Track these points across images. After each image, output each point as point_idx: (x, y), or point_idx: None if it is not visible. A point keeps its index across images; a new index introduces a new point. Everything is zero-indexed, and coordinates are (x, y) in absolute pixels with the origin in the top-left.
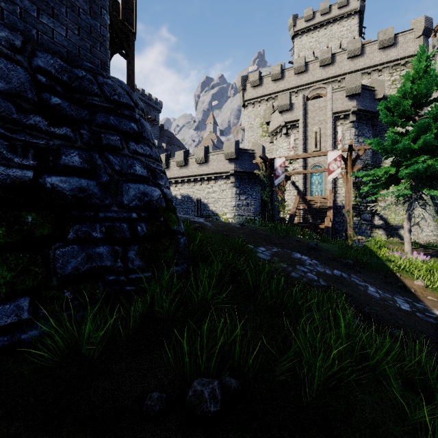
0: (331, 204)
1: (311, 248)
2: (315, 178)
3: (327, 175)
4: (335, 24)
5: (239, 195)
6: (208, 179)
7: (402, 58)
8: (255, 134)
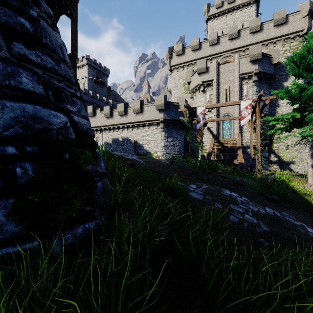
0: (240, 145)
1: (237, 183)
2: (226, 125)
3: (235, 122)
4: (238, 10)
5: (167, 138)
6: (143, 125)
7: (291, 33)
8: (179, 91)
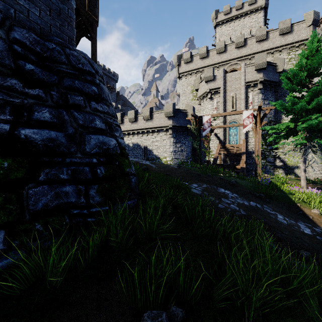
0: (244, 151)
1: (232, 184)
2: (232, 131)
3: (241, 129)
4: (246, 17)
5: (175, 143)
6: (152, 132)
7: (296, 42)
8: (187, 98)
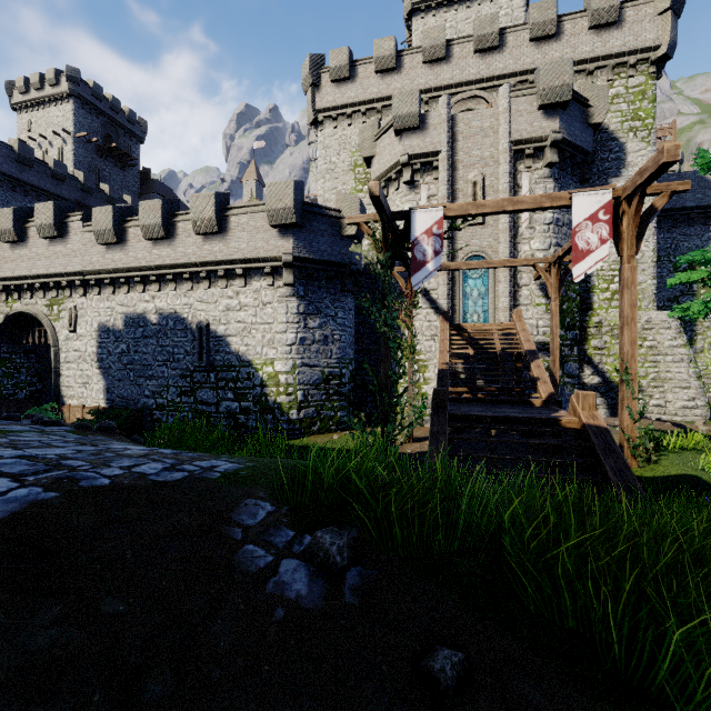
0: (533, 346)
1: None
2: (473, 285)
3: (499, 278)
4: (485, 1)
5: (304, 316)
6: (227, 275)
7: (631, 52)
8: (340, 185)
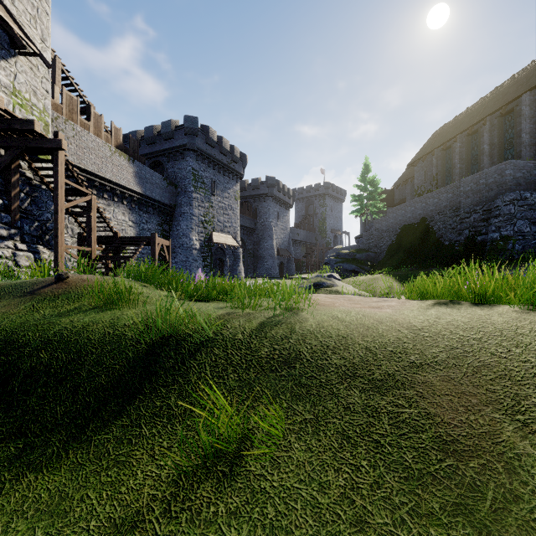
0: None
1: None
2: None
3: None
4: None
5: None
6: None
7: None
8: None
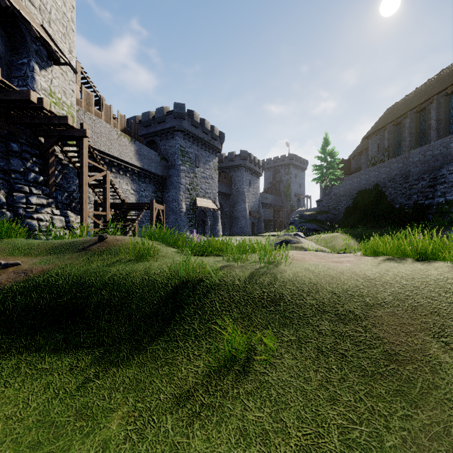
0: None
1: None
2: None
3: None
4: None
5: None
6: None
7: None
8: None
